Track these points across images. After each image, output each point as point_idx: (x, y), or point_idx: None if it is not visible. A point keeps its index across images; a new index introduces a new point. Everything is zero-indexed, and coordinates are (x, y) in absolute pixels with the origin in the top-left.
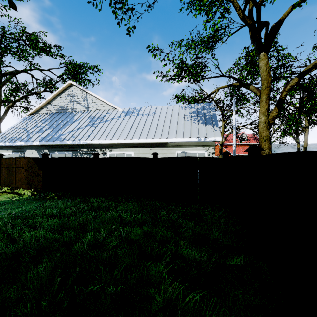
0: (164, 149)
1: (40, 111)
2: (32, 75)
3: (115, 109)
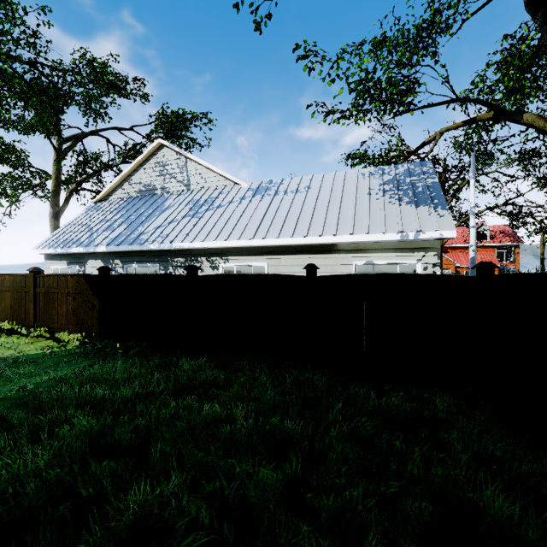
0: (329, 257)
1: (113, 194)
2: (107, 138)
3: (236, 184)
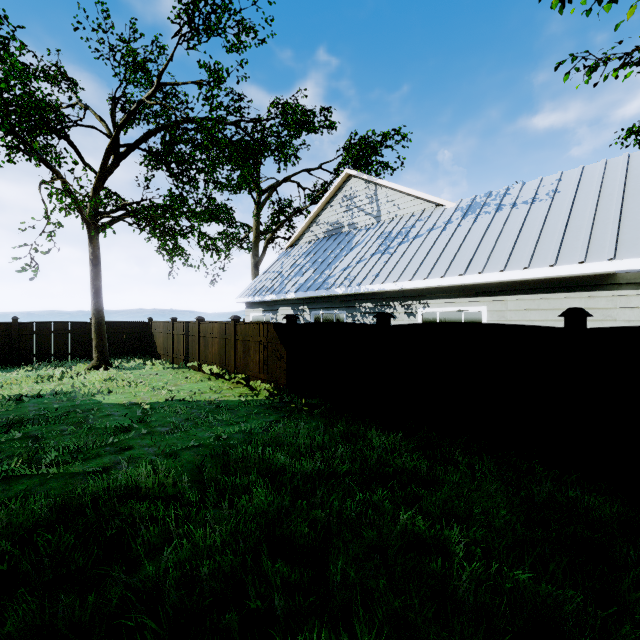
0: (598, 296)
1: (302, 238)
2: (298, 183)
3: (438, 206)
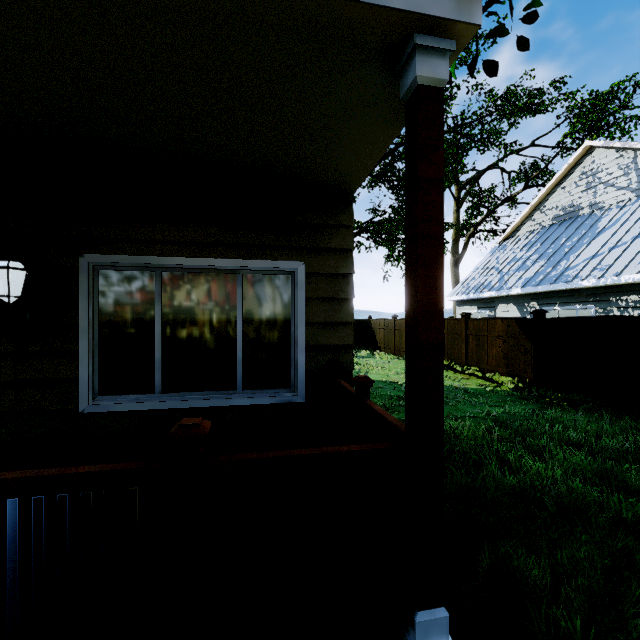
0: None
1: (520, 229)
2: (501, 168)
3: None
